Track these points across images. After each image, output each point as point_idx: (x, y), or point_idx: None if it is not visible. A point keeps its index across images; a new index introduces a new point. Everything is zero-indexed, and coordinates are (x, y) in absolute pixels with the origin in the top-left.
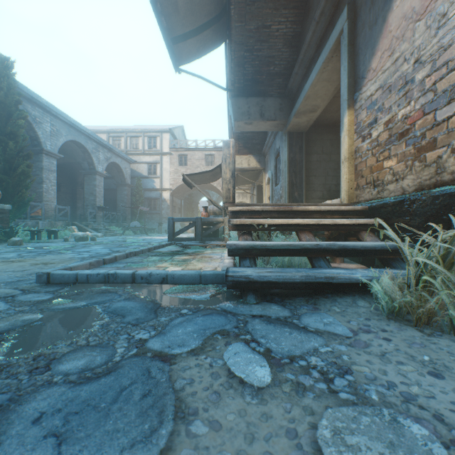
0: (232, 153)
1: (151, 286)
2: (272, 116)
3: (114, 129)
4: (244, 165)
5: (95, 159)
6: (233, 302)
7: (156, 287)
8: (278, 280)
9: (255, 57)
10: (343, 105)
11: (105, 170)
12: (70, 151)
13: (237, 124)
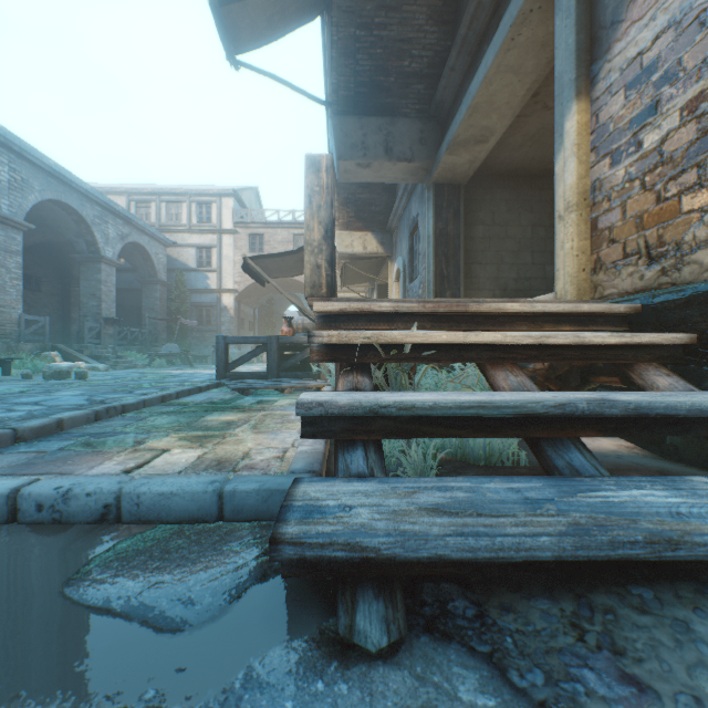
0: (325, 185)
1: (56, 540)
2: (407, 153)
3: (138, 187)
4: (357, 248)
5: (100, 236)
6: (299, 650)
7: (67, 543)
8: (472, 554)
9: (376, 41)
10: (564, 94)
11: (121, 256)
12: (52, 221)
13: (344, 165)
